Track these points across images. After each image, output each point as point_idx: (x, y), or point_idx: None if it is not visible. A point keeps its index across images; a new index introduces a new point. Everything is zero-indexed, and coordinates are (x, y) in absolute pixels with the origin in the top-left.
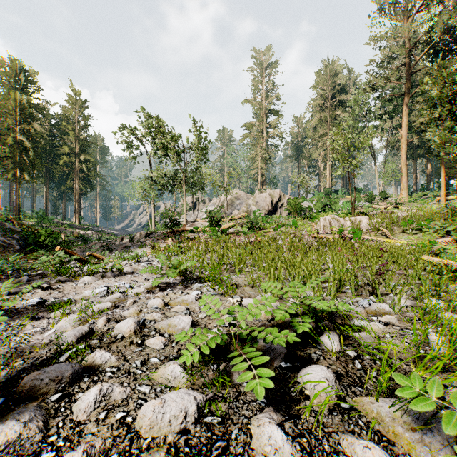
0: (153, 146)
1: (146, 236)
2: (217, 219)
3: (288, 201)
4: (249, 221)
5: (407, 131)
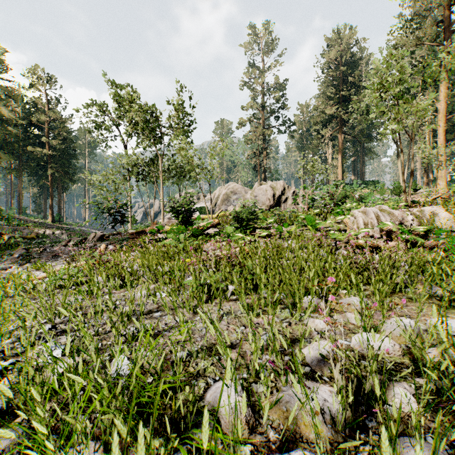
0: (126, 126)
1: (99, 239)
2: (186, 213)
3: (293, 195)
4: (236, 216)
5: (445, 105)
